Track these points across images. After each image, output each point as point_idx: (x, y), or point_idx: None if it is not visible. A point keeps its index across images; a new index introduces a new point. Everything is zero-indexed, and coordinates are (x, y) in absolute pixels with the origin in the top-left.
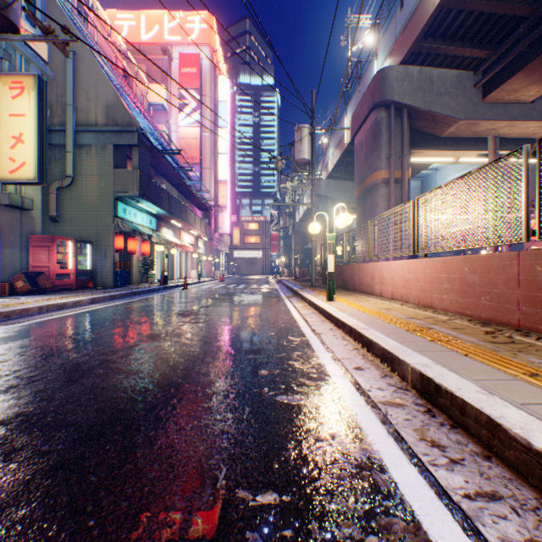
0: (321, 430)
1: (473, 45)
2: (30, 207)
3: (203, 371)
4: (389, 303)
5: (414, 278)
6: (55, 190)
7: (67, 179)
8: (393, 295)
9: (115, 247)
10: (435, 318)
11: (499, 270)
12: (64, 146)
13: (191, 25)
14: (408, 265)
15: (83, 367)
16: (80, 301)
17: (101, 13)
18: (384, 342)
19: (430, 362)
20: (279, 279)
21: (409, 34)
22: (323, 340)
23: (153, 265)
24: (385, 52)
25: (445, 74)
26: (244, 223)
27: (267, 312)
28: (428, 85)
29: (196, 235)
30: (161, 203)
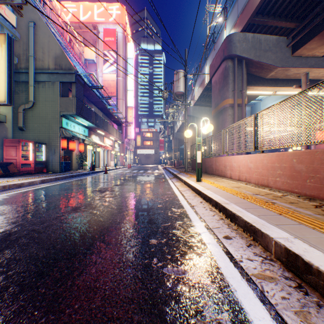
0: (207, 314)
1: (287, 19)
2: (3, 120)
3: (106, 240)
4: (238, 183)
5: (255, 166)
6: (22, 110)
7: (29, 103)
8: (239, 177)
9: (61, 147)
10: (273, 195)
11: (321, 161)
12: (28, 82)
13: (111, 12)
14: (250, 158)
15: (11, 237)
16: (33, 182)
17: (55, 4)
18: (245, 216)
19: (289, 236)
20: (164, 166)
21: (247, 12)
22: (197, 211)
23: (86, 158)
24: (231, 25)
25: (268, 38)
26: (143, 133)
27: (157, 189)
28: (258, 45)
29: (114, 140)
30: (90, 119)
